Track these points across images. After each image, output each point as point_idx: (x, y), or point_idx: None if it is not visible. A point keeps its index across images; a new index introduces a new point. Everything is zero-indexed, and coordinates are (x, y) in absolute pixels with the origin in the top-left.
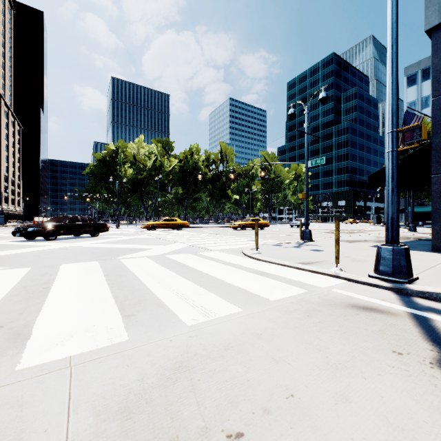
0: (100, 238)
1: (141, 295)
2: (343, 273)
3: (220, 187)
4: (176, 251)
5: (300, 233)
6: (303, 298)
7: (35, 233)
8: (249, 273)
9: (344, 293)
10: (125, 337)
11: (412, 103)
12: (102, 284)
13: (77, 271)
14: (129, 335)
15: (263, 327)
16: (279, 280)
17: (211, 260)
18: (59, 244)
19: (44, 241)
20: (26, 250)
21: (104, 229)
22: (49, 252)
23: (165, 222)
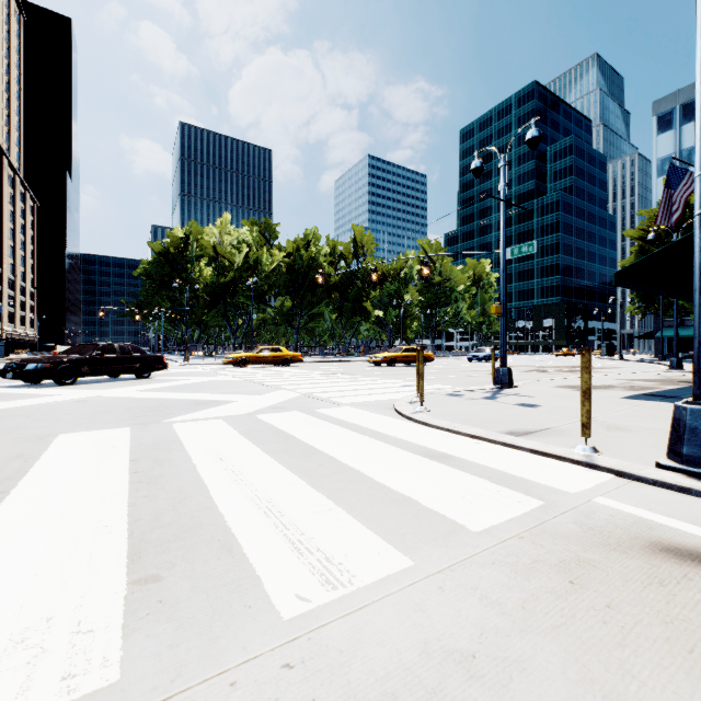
0: (151, 380)
1: (191, 513)
2: (602, 459)
3: (352, 296)
4: (277, 407)
5: (493, 373)
6: (541, 522)
7: (38, 373)
8: (414, 455)
9: (626, 511)
10: (111, 673)
11: (666, 159)
12: (117, 484)
13: (82, 449)
14: (127, 660)
15: (473, 627)
16: (476, 472)
17: (338, 424)
18: (77, 392)
19: (54, 387)
20: (12, 404)
21: (159, 365)
22: (51, 408)
23: (262, 353)
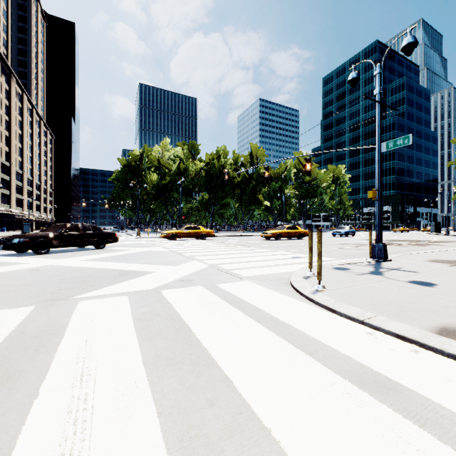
0: (104, 250)
1: None
2: None
3: (249, 191)
4: (185, 280)
5: (370, 248)
6: None
7: (20, 245)
8: (344, 382)
9: None
10: None
11: None
12: None
13: None
14: None
15: None
16: None
17: (238, 307)
18: (41, 261)
19: (32, 255)
20: None
21: (111, 239)
22: (2, 277)
23: (186, 230)
